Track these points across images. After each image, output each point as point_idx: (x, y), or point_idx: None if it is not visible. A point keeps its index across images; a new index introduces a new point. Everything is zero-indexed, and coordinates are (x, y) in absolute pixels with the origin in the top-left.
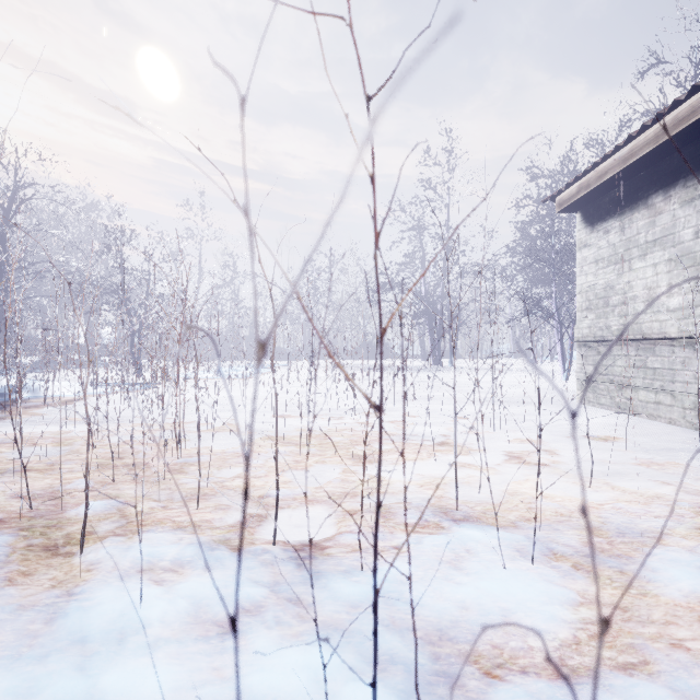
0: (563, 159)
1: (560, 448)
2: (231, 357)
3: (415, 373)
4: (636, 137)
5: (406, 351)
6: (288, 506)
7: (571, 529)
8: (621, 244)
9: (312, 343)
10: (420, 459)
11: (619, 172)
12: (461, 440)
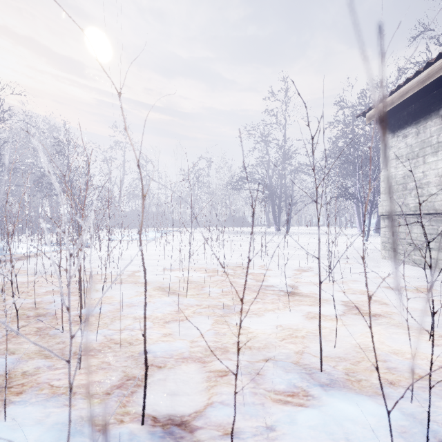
0: (361, 95)
1: (386, 299)
2: (139, 226)
3: (264, 236)
4: (432, 64)
5: (260, 222)
6: (164, 366)
7: (441, 400)
8: (417, 145)
9: (191, 216)
10: (278, 310)
11: (418, 91)
12: (306, 290)
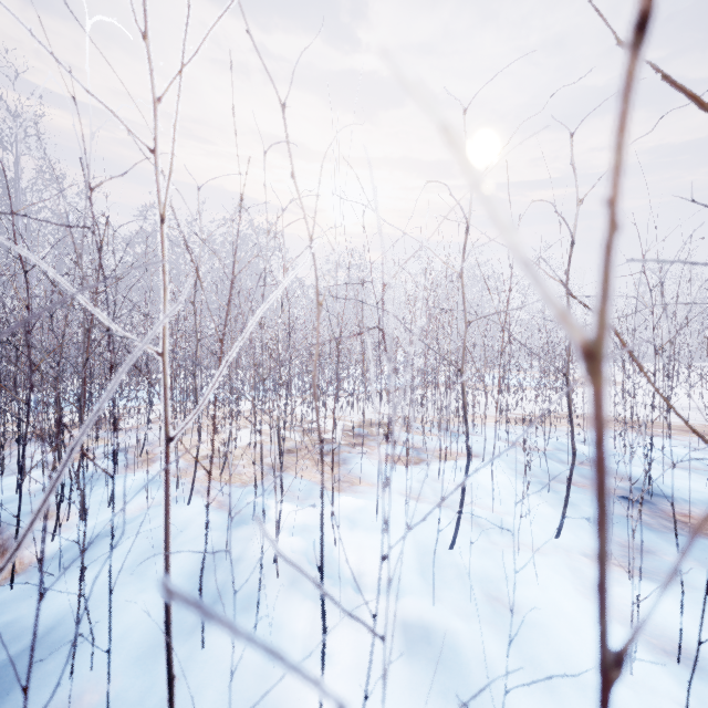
0: None
1: None
2: None
3: None
4: None
5: None
6: None
7: None
8: None
9: None
10: None
11: None
12: None
